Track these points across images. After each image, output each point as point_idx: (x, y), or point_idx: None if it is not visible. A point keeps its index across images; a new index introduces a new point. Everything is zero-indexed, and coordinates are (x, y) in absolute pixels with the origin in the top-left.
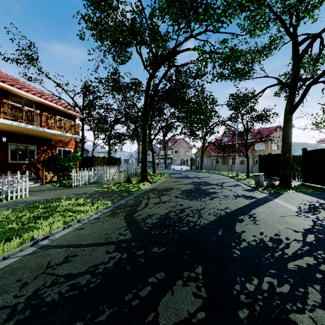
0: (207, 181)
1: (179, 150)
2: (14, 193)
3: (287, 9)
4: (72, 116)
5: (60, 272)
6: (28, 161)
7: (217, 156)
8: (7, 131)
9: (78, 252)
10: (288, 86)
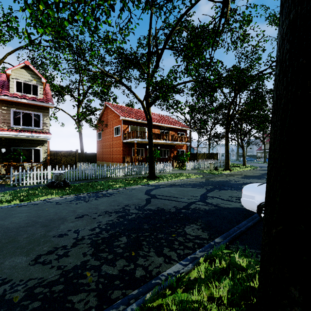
0: None
1: None
2: (168, 169)
3: None
4: (184, 130)
5: (187, 183)
6: (168, 157)
7: None
8: (160, 144)
9: (190, 182)
10: None
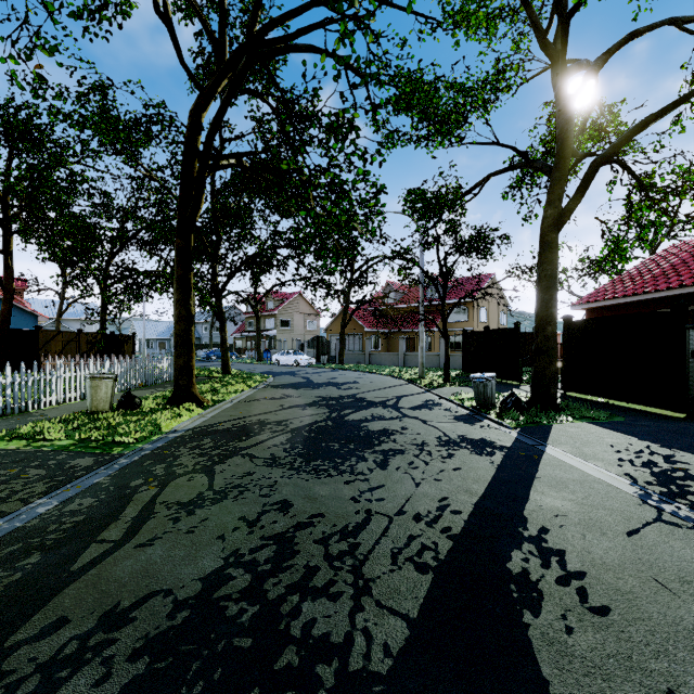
0: (360, 394)
1: (292, 319)
2: None
3: None
4: None
5: None
6: None
7: (374, 334)
8: None
9: None
10: (547, 167)
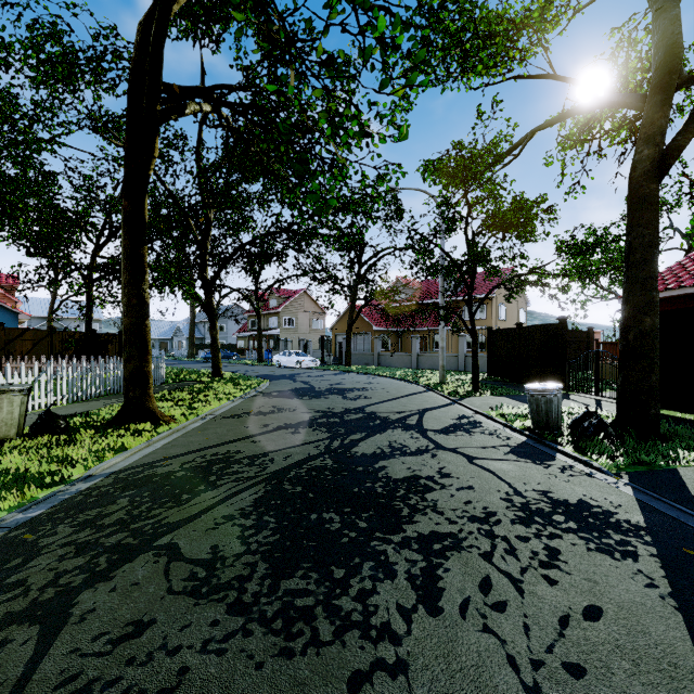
0: (371, 407)
1: (296, 318)
2: None
3: None
4: None
5: None
6: None
7: (383, 333)
8: None
9: None
10: (634, 95)
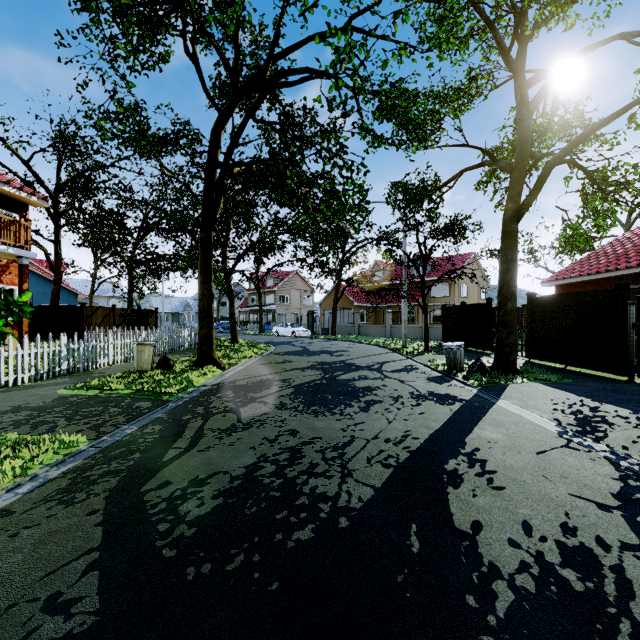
0: (349, 360)
1: (289, 295)
2: None
3: (512, 4)
4: (16, 202)
5: None
6: None
7: (363, 308)
8: None
9: None
10: (509, 166)
